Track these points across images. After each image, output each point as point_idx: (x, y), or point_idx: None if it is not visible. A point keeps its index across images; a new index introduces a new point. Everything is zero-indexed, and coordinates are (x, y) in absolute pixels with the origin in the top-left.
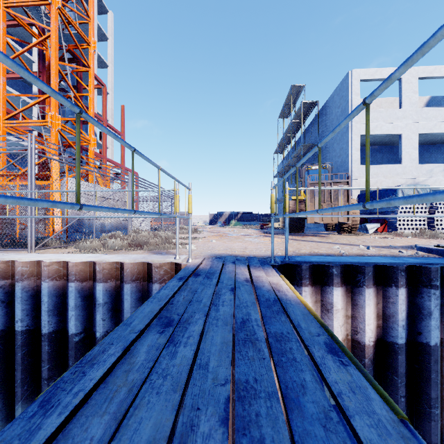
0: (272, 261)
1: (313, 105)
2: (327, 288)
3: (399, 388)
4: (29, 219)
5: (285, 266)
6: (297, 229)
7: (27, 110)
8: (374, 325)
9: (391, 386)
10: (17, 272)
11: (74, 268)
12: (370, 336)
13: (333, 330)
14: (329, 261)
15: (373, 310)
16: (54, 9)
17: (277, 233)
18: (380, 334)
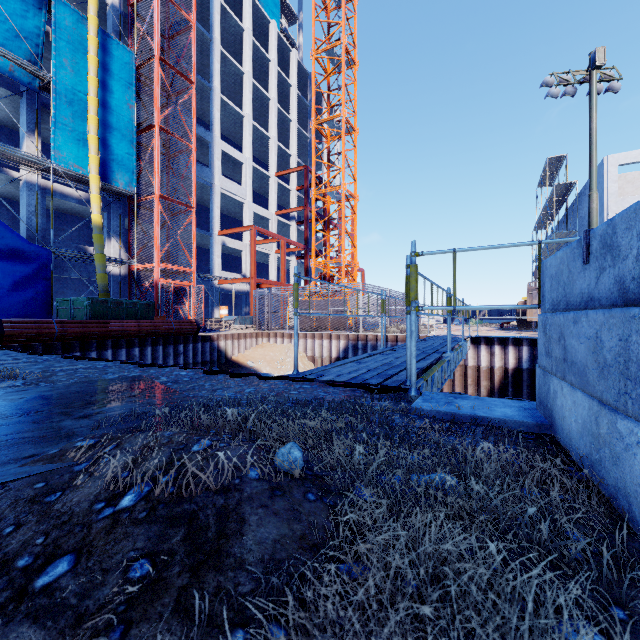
0: (469, 336)
1: (572, 184)
2: (492, 346)
3: (523, 386)
4: (360, 319)
5: (475, 337)
6: (525, 327)
7: (284, 229)
8: (513, 361)
9: (521, 386)
10: (369, 338)
11: (390, 337)
12: (510, 365)
13: (494, 362)
14: (496, 336)
15: (512, 355)
16: (343, 193)
17: (507, 330)
18: (517, 366)
